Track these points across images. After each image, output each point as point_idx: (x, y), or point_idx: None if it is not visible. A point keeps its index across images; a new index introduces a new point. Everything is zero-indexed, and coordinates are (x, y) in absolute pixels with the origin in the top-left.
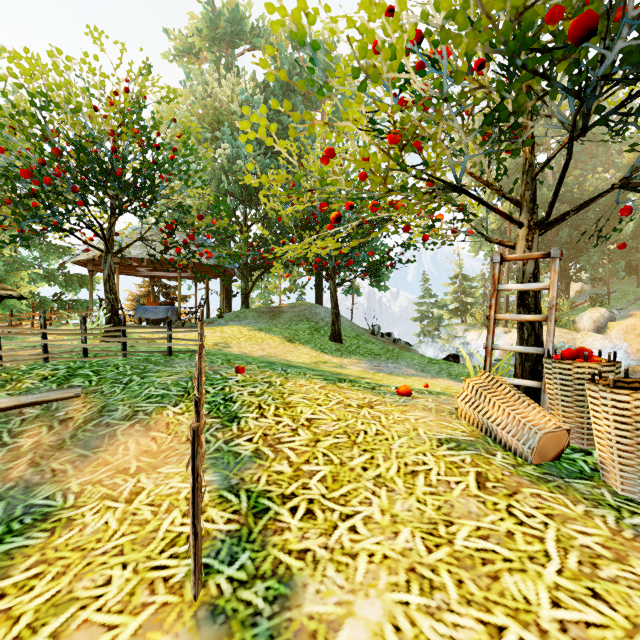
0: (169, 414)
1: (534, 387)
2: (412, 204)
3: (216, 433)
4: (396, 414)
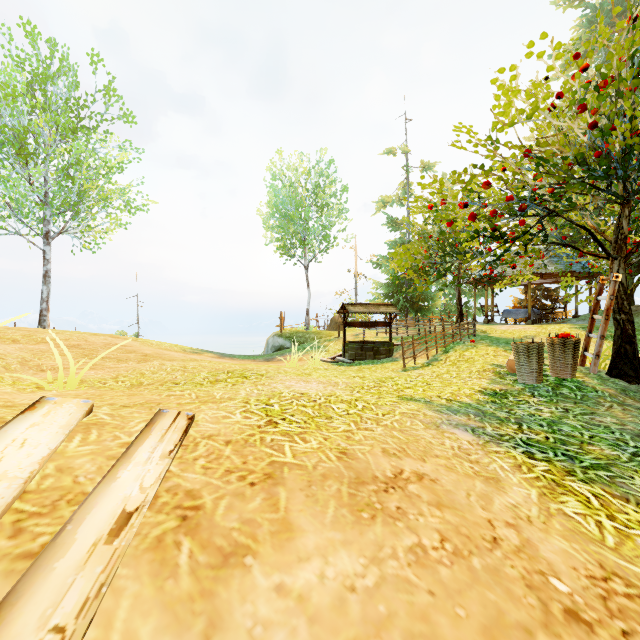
0: (433, 350)
1: (615, 362)
2: (532, 260)
3: (438, 355)
4: (499, 358)
